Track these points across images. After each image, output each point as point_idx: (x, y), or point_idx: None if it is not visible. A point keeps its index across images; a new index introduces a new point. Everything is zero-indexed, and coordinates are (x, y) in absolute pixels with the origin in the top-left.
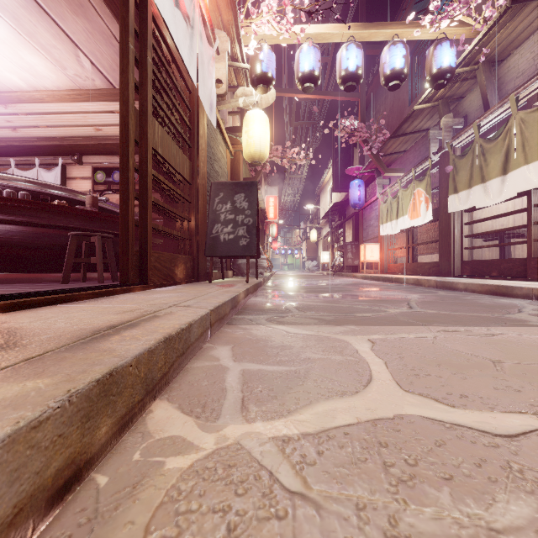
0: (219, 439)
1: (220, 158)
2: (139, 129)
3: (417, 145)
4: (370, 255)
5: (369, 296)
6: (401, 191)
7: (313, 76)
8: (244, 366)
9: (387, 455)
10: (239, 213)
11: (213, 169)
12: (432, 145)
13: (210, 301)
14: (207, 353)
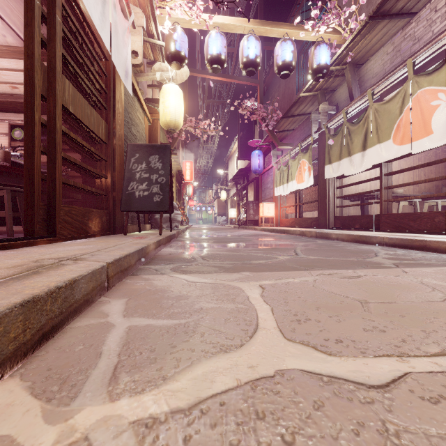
0: (63, 433)
1: (138, 123)
2: (46, 84)
3: (302, 125)
4: (267, 211)
5: (265, 245)
6: (290, 161)
7: (220, 59)
8: (132, 321)
9: (263, 431)
10: (153, 173)
11: (130, 132)
12: (313, 126)
13: (113, 253)
14: (97, 308)
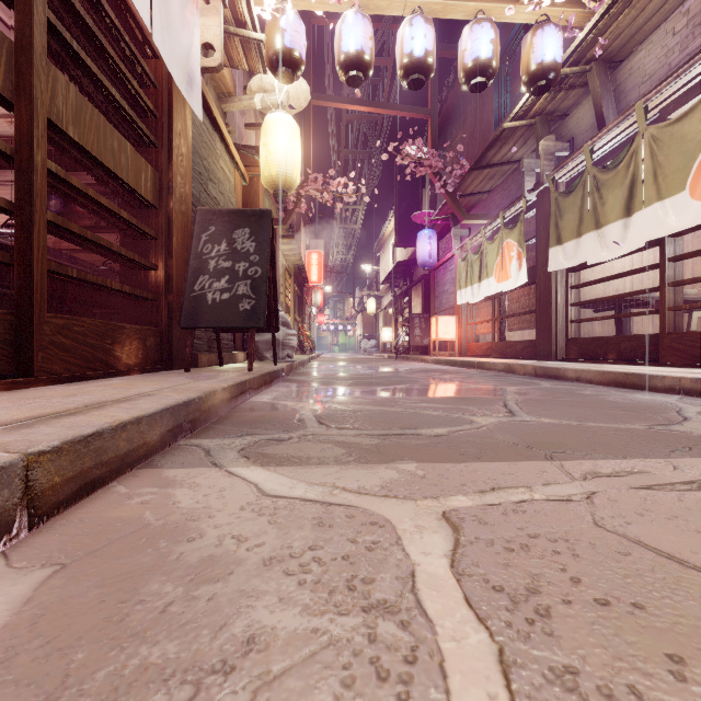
0: None
1: (221, 179)
2: (14, 77)
3: (506, 181)
4: (444, 331)
5: (443, 391)
6: (485, 244)
7: (361, 59)
8: None
9: None
10: (239, 260)
11: (205, 192)
12: (527, 180)
13: (92, 419)
14: None
